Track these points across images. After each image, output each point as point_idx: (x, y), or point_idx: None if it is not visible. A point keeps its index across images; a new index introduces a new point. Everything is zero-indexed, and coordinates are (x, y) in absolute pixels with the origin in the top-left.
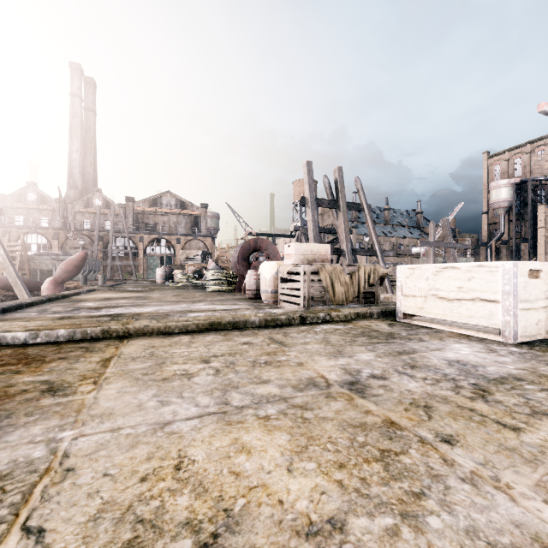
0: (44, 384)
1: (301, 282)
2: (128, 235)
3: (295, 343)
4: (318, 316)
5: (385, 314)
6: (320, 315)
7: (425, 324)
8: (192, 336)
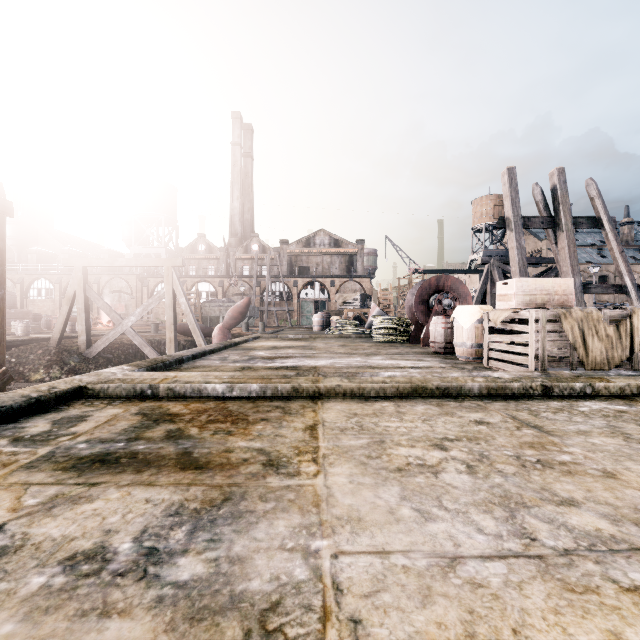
0: (261, 454)
1: (530, 334)
2: (282, 279)
3: (565, 431)
4: (571, 386)
5: None
6: (575, 385)
7: None
8: (394, 403)
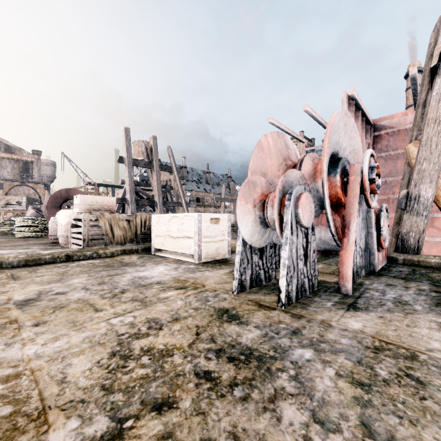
0: None
1: (82, 227)
2: None
3: (30, 277)
4: (85, 254)
5: (149, 250)
6: (87, 253)
7: (165, 255)
8: None
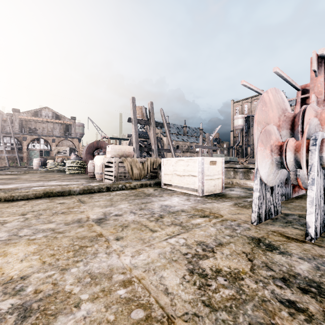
0: None
1: (113, 167)
2: (13, 135)
3: (91, 201)
4: (117, 186)
5: (158, 184)
6: (119, 186)
7: (172, 188)
8: (28, 201)
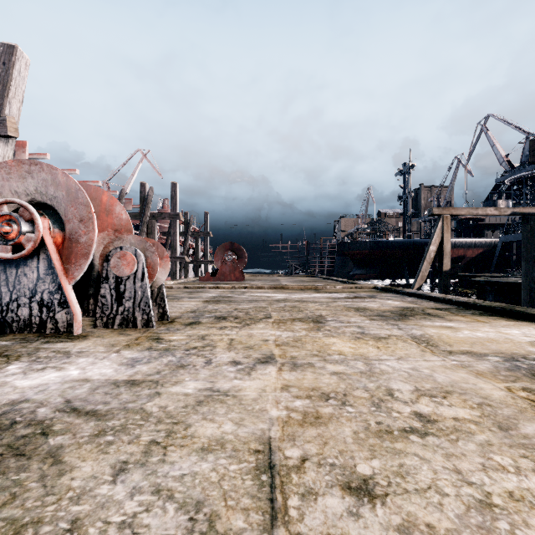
0: None
1: None
2: None
3: (236, 449)
4: None
5: None
6: None
7: None
8: None
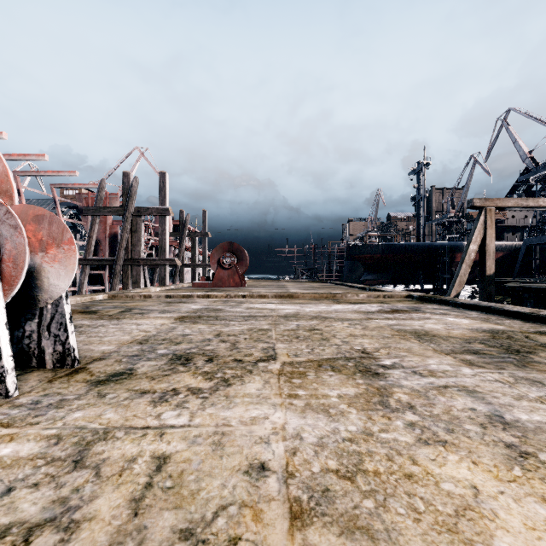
0: None
1: None
2: None
3: None
4: None
5: None
6: None
7: None
8: None
